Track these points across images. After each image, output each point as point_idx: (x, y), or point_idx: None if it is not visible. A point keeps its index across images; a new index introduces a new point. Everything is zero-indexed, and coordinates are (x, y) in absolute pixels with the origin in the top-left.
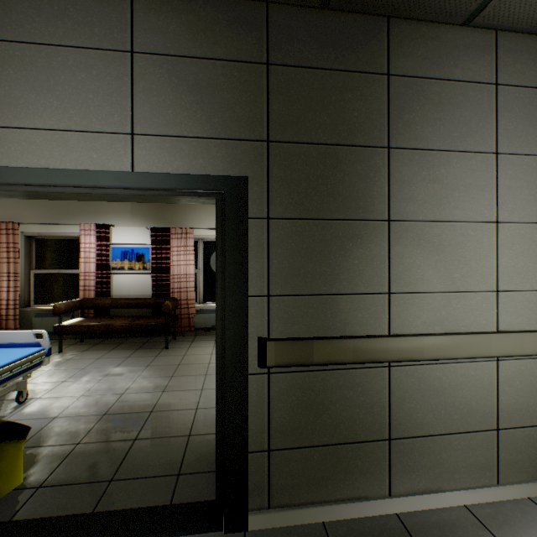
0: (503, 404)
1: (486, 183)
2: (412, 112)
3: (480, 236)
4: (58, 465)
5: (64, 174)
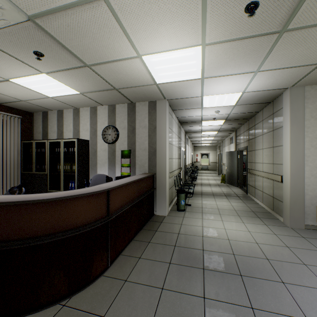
0: (263, 187)
1: (261, 141)
2: (256, 131)
3: (261, 152)
4: None
5: (241, 148)
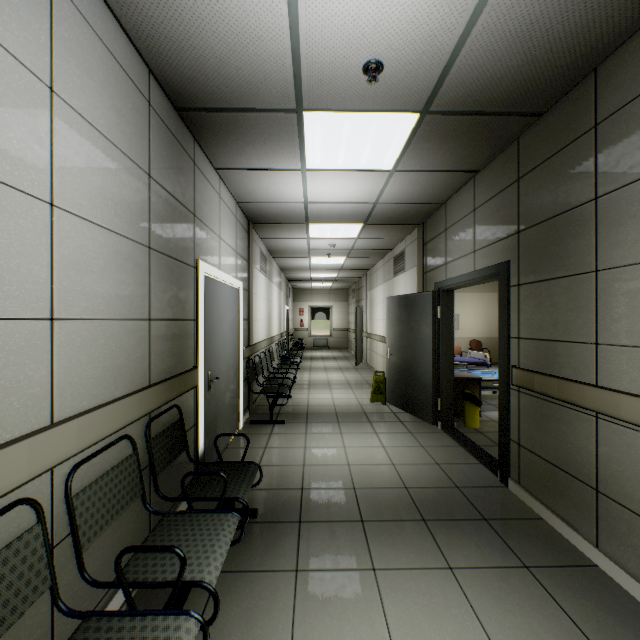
0: None
1: None
2: (619, 148)
3: None
4: (494, 431)
5: (458, 278)
